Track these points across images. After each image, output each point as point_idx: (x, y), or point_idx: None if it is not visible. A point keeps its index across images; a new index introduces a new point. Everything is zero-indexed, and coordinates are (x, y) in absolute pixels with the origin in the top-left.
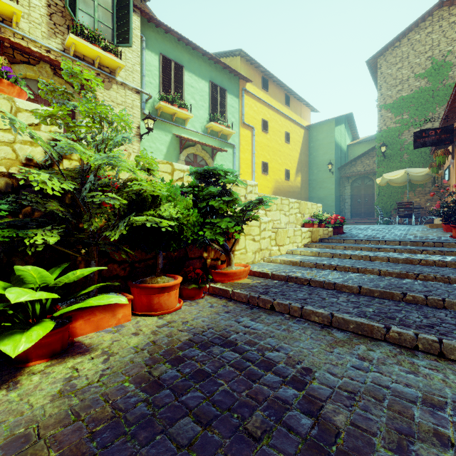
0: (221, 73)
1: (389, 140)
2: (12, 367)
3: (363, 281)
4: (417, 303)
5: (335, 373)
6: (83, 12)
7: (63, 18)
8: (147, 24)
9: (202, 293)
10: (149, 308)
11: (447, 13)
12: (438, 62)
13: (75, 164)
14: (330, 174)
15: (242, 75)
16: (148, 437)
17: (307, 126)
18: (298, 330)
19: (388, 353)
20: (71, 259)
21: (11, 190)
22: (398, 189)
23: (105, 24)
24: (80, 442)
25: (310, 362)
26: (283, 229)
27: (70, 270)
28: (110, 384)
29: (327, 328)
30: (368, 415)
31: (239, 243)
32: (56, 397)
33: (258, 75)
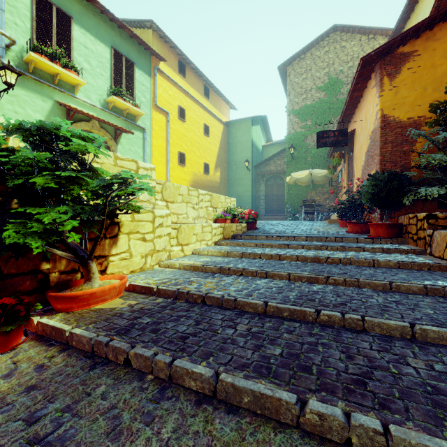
0: (127, 41)
1: (296, 143)
2: None
3: (270, 293)
4: (334, 324)
5: None
6: None
7: None
8: None
9: (19, 337)
10: None
11: (339, 38)
12: (333, 78)
13: None
14: (248, 172)
15: (154, 50)
16: None
17: (226, 122)
18: (151, 424)
19: None
20: None
21: None
22: (303, 188)
23: None
24: None
25: None
26: (189, 224)
27: None
28: None
29: (208, 402)
30: None
31: (118, 244)
32: None
33: (174, 57)
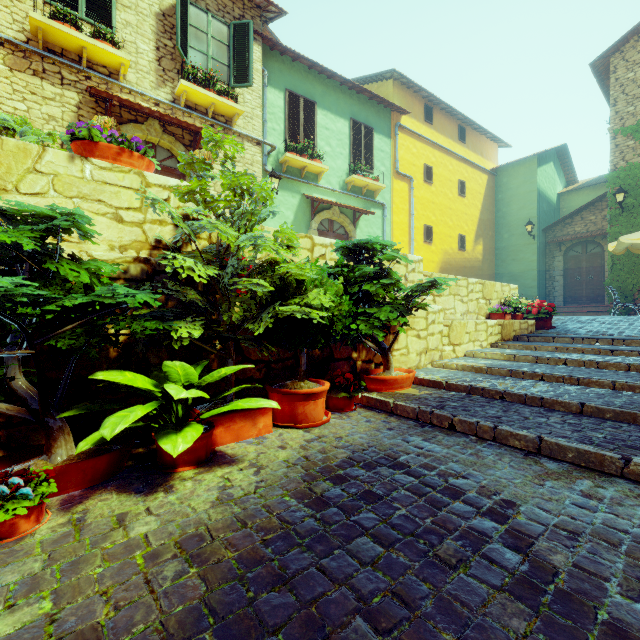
0: (365, 105)
1: (630, 183)
2: (161, 471)
3: (586, 397)
4: None
5: (549, 510)
6: (194, 50)
7: (173, 62)
8: (270, 53)
9: (353, 404)
10: (293, 418)
11: None
12: None
13: (203, 243)
14: (530, 240)
15: (396, 105)
16: (325, 551)
17: (492, 169)
18: (491, 456)
19: (627, 492)
20: (204, 357)
21: (146, 277)
22: None
23: (219, 61)
24: (255, 547)
25: (511, 494)
26: (460, 321)
27: (205, 369)
28: (269, 496)
29: (533, 456)
30: (598, 559)
31: (399, 340)
32: (216, 503)
33: (419, 103)
